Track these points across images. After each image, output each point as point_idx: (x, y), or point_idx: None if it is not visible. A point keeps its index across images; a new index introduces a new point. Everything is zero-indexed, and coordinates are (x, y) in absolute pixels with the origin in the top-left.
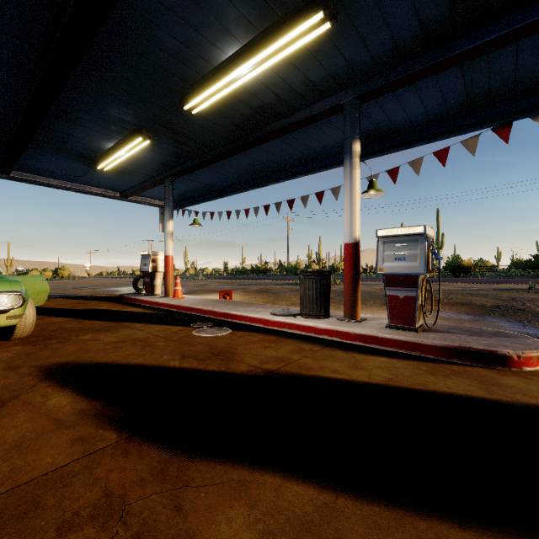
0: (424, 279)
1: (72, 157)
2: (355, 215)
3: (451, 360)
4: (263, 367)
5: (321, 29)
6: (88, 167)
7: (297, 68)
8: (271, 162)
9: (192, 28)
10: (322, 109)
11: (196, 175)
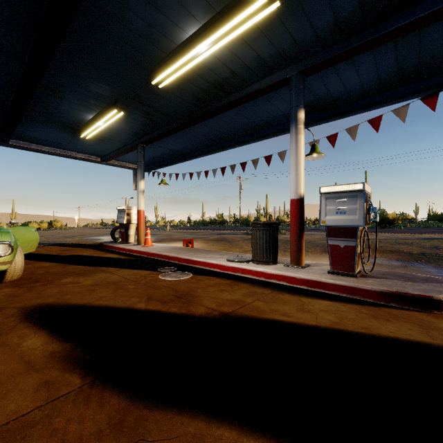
0: (363, 230)
1: (59, 127)
2: (300, 174)
3: (389, 304)
4: (219, 310)
5: (271, 7)
6: (73, 136)
7: (250, 46)
8: (227, 131)
9: (157, 9)
10: (271, 82)
11: (163, 142)
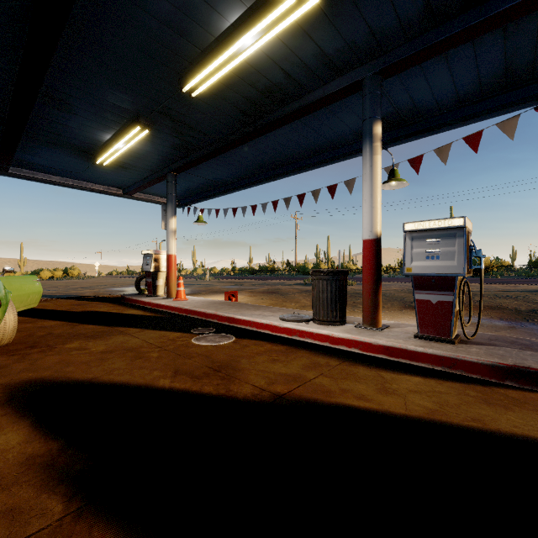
0: (462, 281)
1: (69, 150)
2: (377, 207)
3: (504, 382)
4: (270, 389)
5: None
6: (87, 162)
7: (310, 37)
8: (279, 154)
9: None
10: (338, 87)
11: (200, 170)
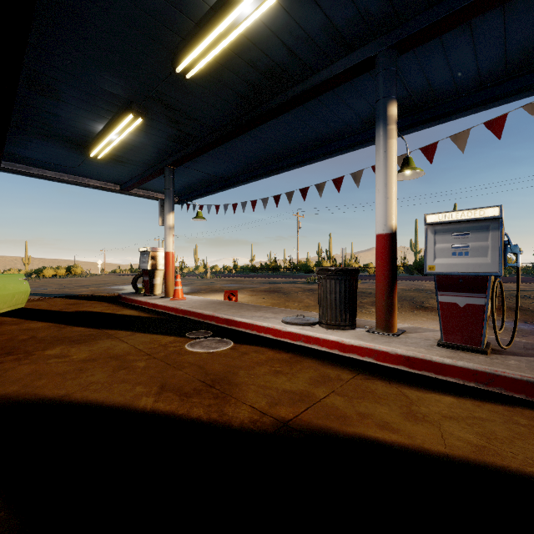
0: (496, 281)
1: (61, 143)
2: (392, 197)
3: None
4: (272, 413)
5: None
6: (81, 155)
7: (317, 4)
8: (282, 146)
9: None
10: (347, 66)
11: (199, 163)
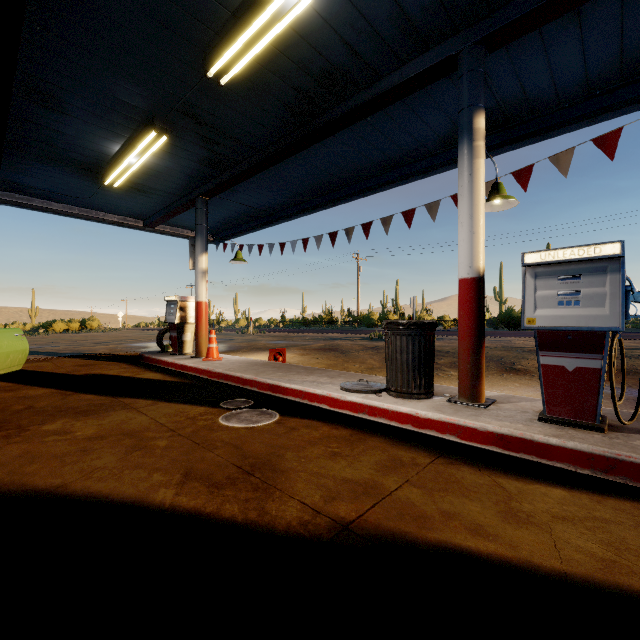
0: (615, 337)
1: (69, 168)
2: (479, 232)
3: None
4: (329, 512)
5: None
6: (94, 183)
7: None
8: (339, 171)
9: None
10: (422, 67)
11: (238, 193)
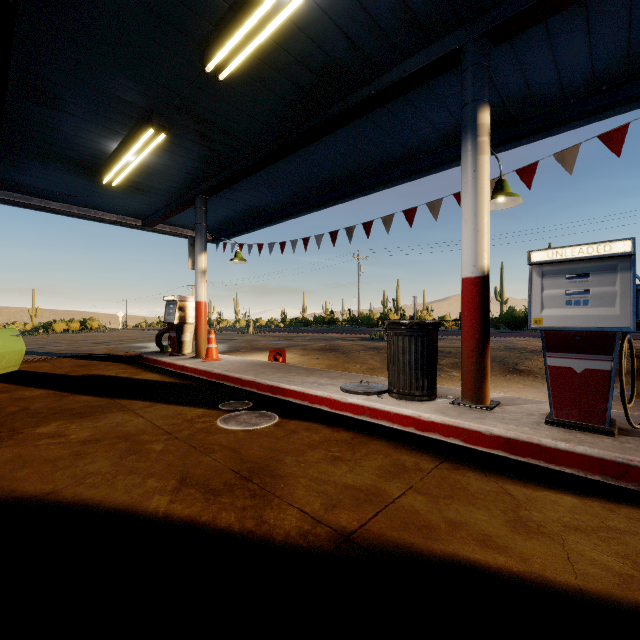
0: (625, 338)
1: (67, 166)
2: (483, 230)
3: None
4: (330, 521)
5: None
6: (92, 182)
7: None
8: (340, 169)
9: None
10: (425, 62)
11: (238, 192)
